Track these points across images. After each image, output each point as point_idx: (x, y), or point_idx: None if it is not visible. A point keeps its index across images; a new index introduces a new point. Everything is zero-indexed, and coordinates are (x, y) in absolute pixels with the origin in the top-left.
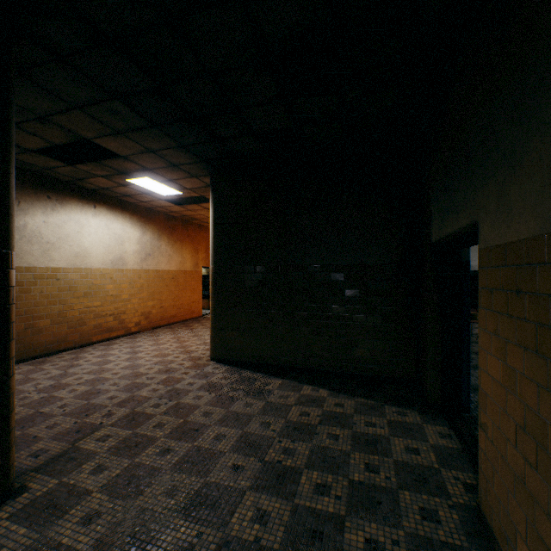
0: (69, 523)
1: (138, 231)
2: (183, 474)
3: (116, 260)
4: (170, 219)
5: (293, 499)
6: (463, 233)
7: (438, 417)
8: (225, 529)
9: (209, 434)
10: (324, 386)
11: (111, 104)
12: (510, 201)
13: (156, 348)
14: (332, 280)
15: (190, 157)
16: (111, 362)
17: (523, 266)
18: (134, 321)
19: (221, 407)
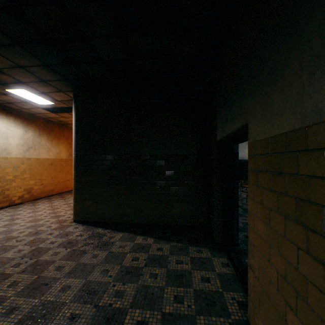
0: None
1: (21, 129)
2: None
3: (1, 150)
4: (49, 122)
5: None
6: (237, 134)
7: (221, 252)
8: None
9: (57, 287)
10: (151, 235)
11: None
12: (273, 105)
13: (32, 215)
14: (157, 165)
15: (55, 75)
16: None
17: (285, 153)
18: (18, 195)
19: (73, 260)
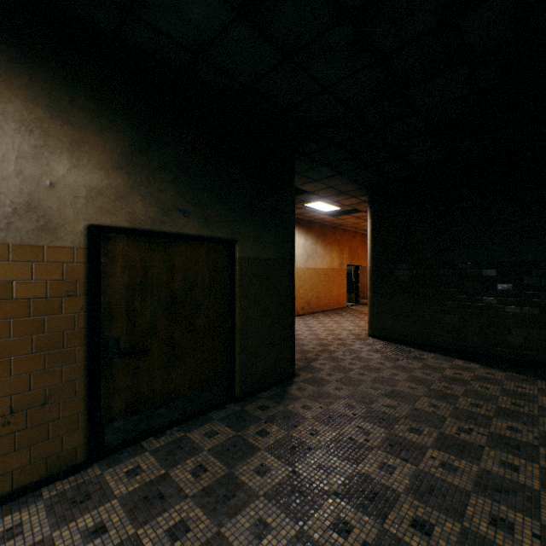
0: (329, 388)
1: (302, 239)
2: (378, 384)
3: None
4: (323, 227)
5: (454, 404)
6: None
7: None
8: (412, 405)
9: (386, 372)
10: (474, 362)
11: (319, 169)
12: None
13: (322, 325)
14: (483, 275)
15: (356, 186)
16: (298, 330)
17: None
18: (300, 306)
19: (389, 362)
